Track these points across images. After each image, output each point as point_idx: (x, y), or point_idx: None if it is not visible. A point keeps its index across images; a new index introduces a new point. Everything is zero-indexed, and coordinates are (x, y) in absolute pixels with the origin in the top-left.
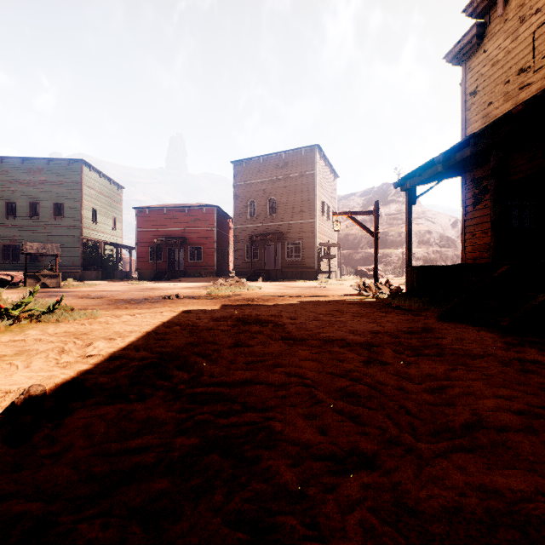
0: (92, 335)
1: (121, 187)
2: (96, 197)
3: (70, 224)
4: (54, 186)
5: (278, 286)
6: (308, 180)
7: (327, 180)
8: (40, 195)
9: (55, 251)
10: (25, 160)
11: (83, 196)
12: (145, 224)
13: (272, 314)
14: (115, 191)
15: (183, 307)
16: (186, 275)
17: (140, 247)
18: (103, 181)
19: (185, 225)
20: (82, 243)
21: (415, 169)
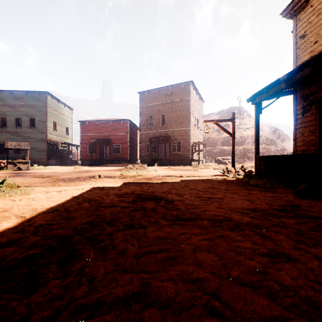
0: (11, 212)
1: (71, 109)
2: (56, 114)
3: (39, 131)
4: (30, 107)
5: (167, 169)
6: (186, 103)
7: (197, 104)
8: (21, 113)
9: (26, 147)
10: (12, 92)
11: (47, 114)
12: (85, 131)
13: (163, 191)
14: (68, 111)
15: (100, 185)
16: (111, 162)
17: (82, 145)
18: (60, 105)
19: (109, 131)
20: (47, 143)
21: (264, 88)
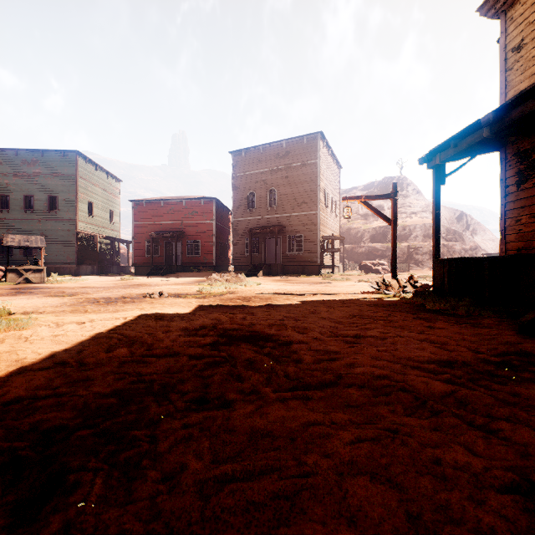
0: None
1: (119, 181)
2: (92, 189)
3: (64, 217)
4: (48, 178)
5: (278, 282)
6: (311, 170)
7: (330, 171)
8: (34, 187)
9: (39, 244)
10: (19, 152)
11: (78, 188)
12: (141, 217)
13: (271, 323)
14: (112, 184)
15: (157, 310)
16: (184, 270)
17: (136, 241)
18: (100, 174)
19: (182, 218)
20: (77, 237)
21: (450, 138)
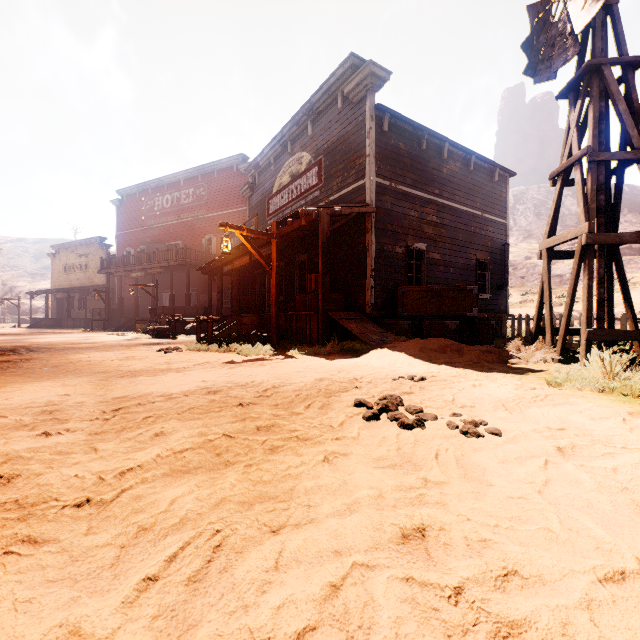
0: None
1: None
2: None
3: None
4: None
5: None
6: None
7: None
8: None
9: None
10: None
11: None
12: None
13: None
14: None
15: None
16: None
17: None
18: None
19: None
20: None
21: (31, 292)
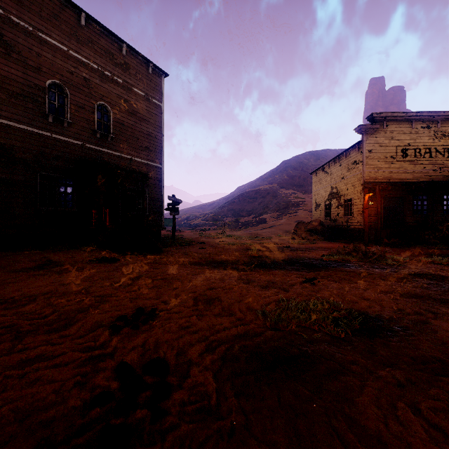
0: None
1: None
2: None
3: None
4: None
5: (283, 251)
6: (156, 112)
7: None
8: None
9: None
10: None
11: None
12: None
13: None
14: None
15: None
16: None
17: None
18: None
19: None
20: None
21: (403, 184)
